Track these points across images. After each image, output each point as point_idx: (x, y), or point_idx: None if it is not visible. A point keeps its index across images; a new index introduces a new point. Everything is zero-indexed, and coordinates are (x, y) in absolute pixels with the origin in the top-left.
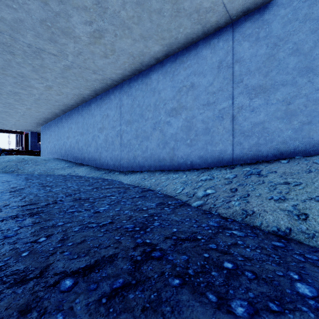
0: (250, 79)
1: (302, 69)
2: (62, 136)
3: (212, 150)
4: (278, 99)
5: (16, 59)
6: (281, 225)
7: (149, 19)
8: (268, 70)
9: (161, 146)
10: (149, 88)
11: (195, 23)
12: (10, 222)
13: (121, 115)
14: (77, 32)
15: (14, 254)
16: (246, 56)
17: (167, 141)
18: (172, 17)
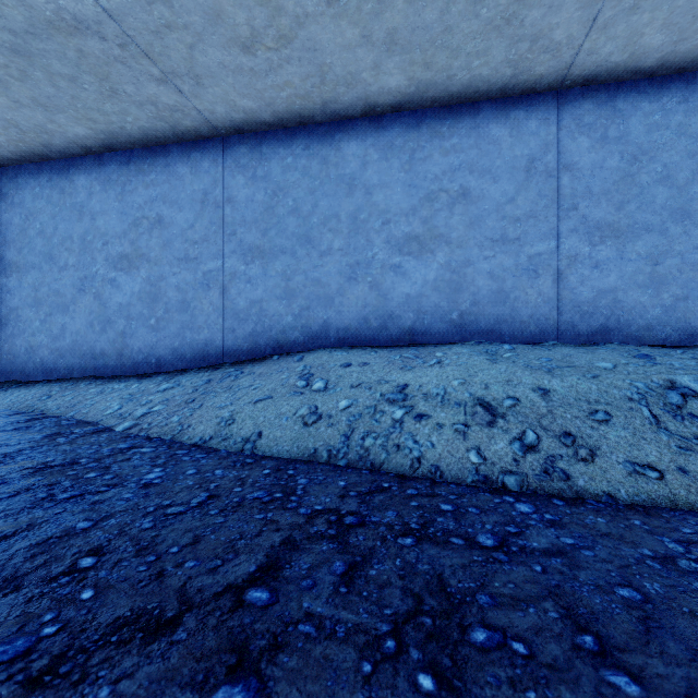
0: (246, 234)
1: (302, 236)
2: None
3: (193, 340)
4: (278, 272)
5: None
6: (206, 434)
7: (51, 82)
8: (267, 227)
9: (98, 328)
10: (69, 201)
11: (155, 118)
12: None
13: None
14: None
15: None
16: (241, 197)
17: (110, 319)
18: (104, 95)
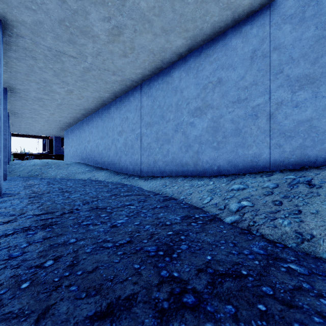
0: (292, 69)
1: None
2: (83, 140)
3: (244, 154)
4: None
5: (38, 64)
6: None
7: (172, 8)
8: (318, 56)
9: (184, 150)
10: (170, 87)
11: (223, 9)
12: (20, 235)
13: (141, 118)
14: (95, 31)
15: (12, 284)
16: (288, 41)
17: (190, 144)
18: (198, 3)
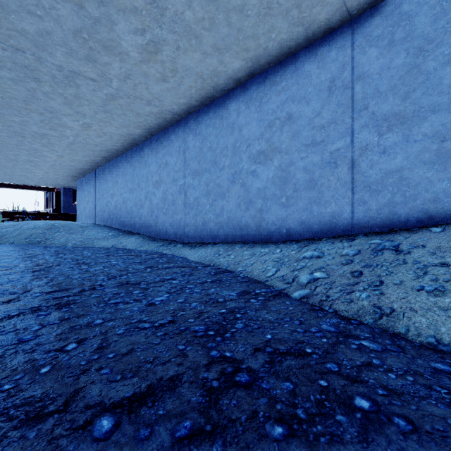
0: (379, 105)
1: None
2: (105, 194)
3: (320, 213)
4: (425, 134)
5: (43, 88)
6: (442, 334)
7: (226, 21)
8: (409, 89)
9: (243, 207)
10: (225, 123)
11: (294, 24)
12: (29, 317)
13: (186, 163)
14: (124, 46)
15: (29, 369)
16: (374, 69)
17: (251, 200)
18: (260, 16)
